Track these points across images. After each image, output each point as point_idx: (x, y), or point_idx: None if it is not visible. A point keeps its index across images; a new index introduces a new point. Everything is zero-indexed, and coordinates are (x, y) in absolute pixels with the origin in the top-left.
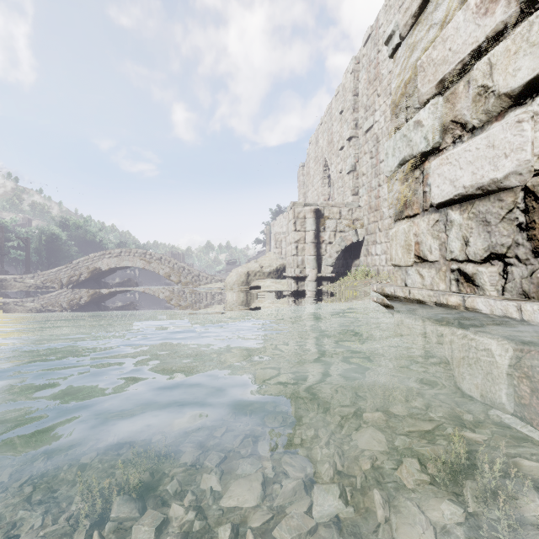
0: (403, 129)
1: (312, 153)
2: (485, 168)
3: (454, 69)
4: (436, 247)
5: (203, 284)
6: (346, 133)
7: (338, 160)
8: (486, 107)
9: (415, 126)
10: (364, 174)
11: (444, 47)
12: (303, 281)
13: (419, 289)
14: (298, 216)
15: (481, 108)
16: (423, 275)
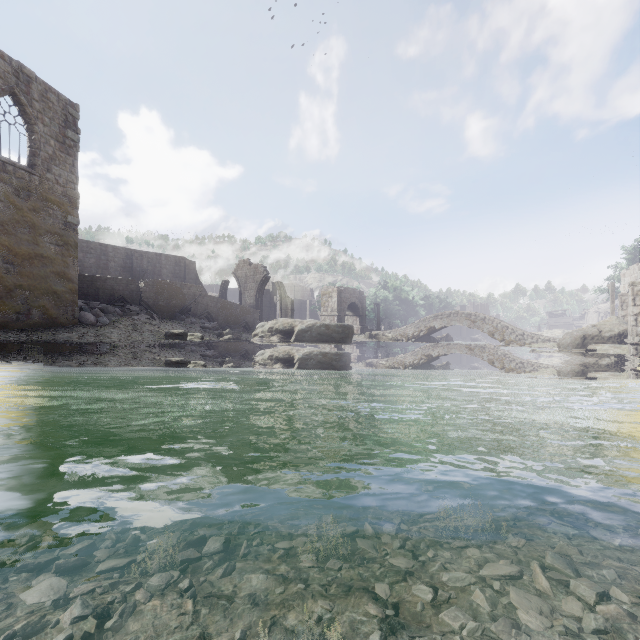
0: None
1: None
2: None
3: None
4: None
5: (527, 343)
6: None
7: None
8: None
9: None
10: None
11: None
12: None
13: None
14: (637, 293)
15: None
16: None
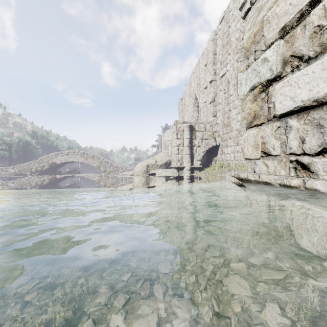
0: (253, 65)
1: (187, 91)
2: (320, 86)
3: (293, 18)
4: (278, 145)
5: (120, 172)
6: (209, 78)
7: (203, 95)
8: (321, 41)
9: (262, 62)
10: (220, 103)
11: (285, 3)
12: (182, 170)
13: (266, 174)
14: (179, 129)
15: (317, 42)
16: (268, 165)
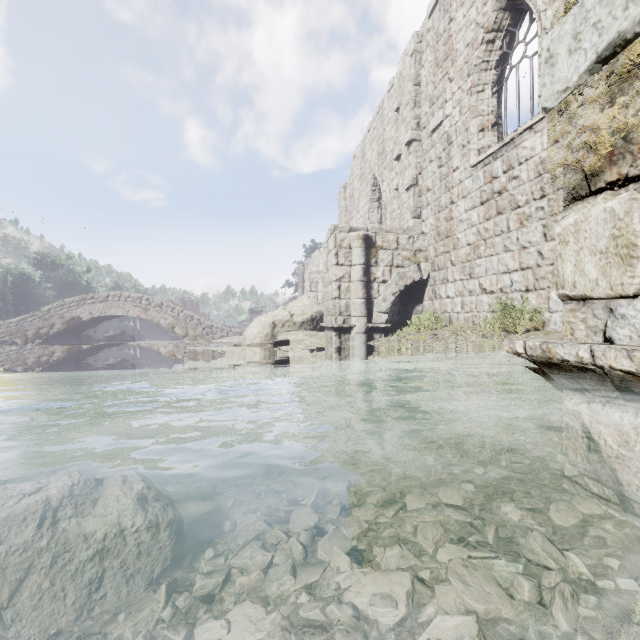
0: None
1: (357, 170)
2: None
3: None
4: None
5: (217, 337)
6: (405, 135)
7: (392, 175)
8: None
9: None
10: (429, 190)
11: None
12: (348, 334)
13: None
14: (341, 244)
15: None
16: None
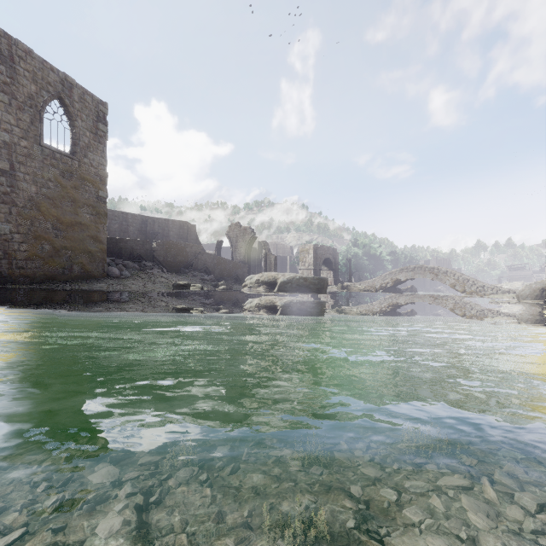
0: None
1: None
2: None
3: None
4: None
5: (488, 294)
6: None
7: None
8: None
9: None
10: None
11: None
12: None
13: None
14: None
15: None
16: None
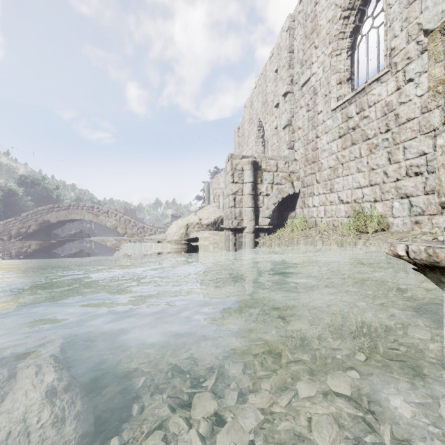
0: None
1: (247, 116)
2: None
3: None
4: None
5: (147, 235)
6: (282, 89)
7: (272, 118)
8: None
9: None
10: (300, 128)
11: None
12: (241, 233)
13: None
14: (236, 167)
15: None
16: None
